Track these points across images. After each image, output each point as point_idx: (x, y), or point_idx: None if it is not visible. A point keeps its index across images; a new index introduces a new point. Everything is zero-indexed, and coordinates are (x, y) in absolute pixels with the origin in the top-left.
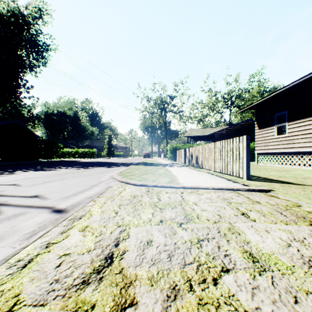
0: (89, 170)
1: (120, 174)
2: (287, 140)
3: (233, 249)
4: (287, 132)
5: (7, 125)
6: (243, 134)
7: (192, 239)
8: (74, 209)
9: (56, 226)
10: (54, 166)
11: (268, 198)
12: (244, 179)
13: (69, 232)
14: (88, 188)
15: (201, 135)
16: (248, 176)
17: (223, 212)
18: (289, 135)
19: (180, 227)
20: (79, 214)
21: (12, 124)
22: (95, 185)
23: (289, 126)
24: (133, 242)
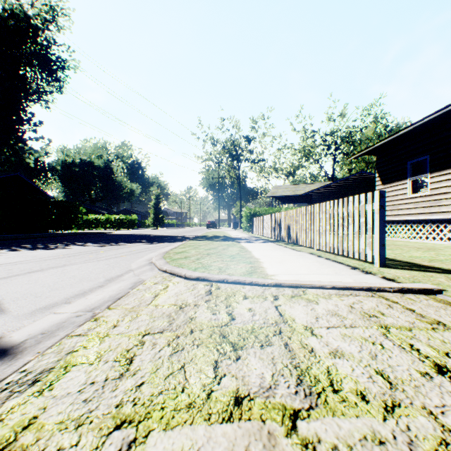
0: (118, 249)
1: (164, 257)
2: (430, 200)
3: None
4: (430, 189)
5: (3, 179)
6: (355, 194)
7: None
8: (38, 346)
9: None
10: (67, 241)
11: (450, 309)
12: (376, 265)
13: None
14: (99, 285)
15: (292, 194)
16: (383, 260)
17: (387, 361)
18: (433, 193)
19: (294, 436)
20: (39, 364)
21: (11, 177)
22: (115, 277)
23: (432, 178)
24: None
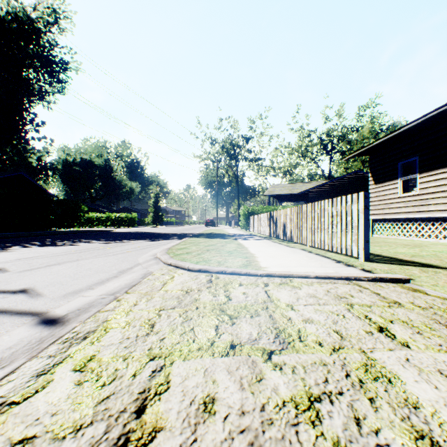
0: (122, 245)
1: (168, 252)
2: (419, 200)
3: (391, 427)
4: (419, 189)
5: (7, 178)
6: (350, 192)
7: (297, 396)
8: (79, 317)
9: (34, 358)
10: (72, 239)
11: (410, 294)
12: (360, 260)
13: (53, 372)
14: (114, 275)
15: (289, 193)
16: (366, 255)
17: (344, 325)
18: (422, 192)
19: (269, 362)
20: (84, 328)
21: (15, 177)
22: (126, 269)
23: (421, 178)
24: (176, 403)
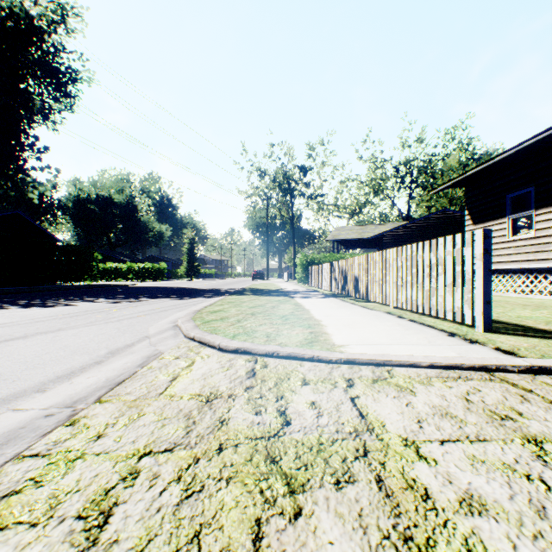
0: (136, 306)
1: (194, 318)
2: (535, 244)
3: None
4: (535, 230)
5: None
6: (436, 236)
7: None
8: None
9: None
10: (74, 296)
11: None
12: (478, 330)
13: None
14: (96, 360)
15: (358, 237)
16: (487, 322)
17: None
18: (540, 234)
19: None
20: None
21: (9, 216)
22: (122, 348)
23: (539, 216)
24: None
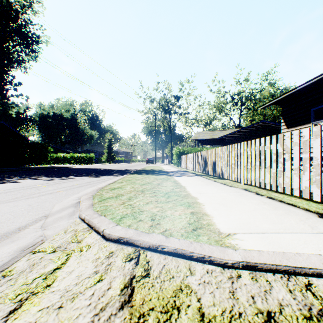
0: (62, 183)
1: (95, 195)
2: None
3: None
4: None
5: None
6: (258, 137)
7: None
8: None
9: None
10: (27, 175)
11: None
12: None
13: None
14: None
15: (210, 138)
16: None
17: None
18: None
19: None
20: None
21: None
22: (8, 232)
23: None
24: None
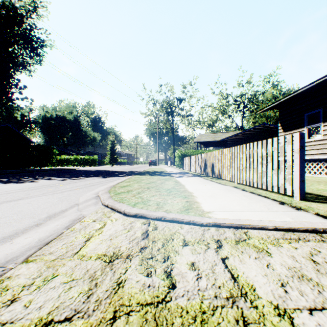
0: (75, 182)
1: (110, 190)
2: (323, 144)
3: None
4: (323, 135)
5: None
6: (259, 140)
7: None
8: None
9: None
10: (39, 176)
11: None
12: (296, 199)
13: None
14: (36, 223)
15: (212, 140)
16: (302, 194)
17: None
18: (326, 138)
19: None
20: None
21: (2, 127)
22: (57, 213)
23: (325, 126)
24: None
